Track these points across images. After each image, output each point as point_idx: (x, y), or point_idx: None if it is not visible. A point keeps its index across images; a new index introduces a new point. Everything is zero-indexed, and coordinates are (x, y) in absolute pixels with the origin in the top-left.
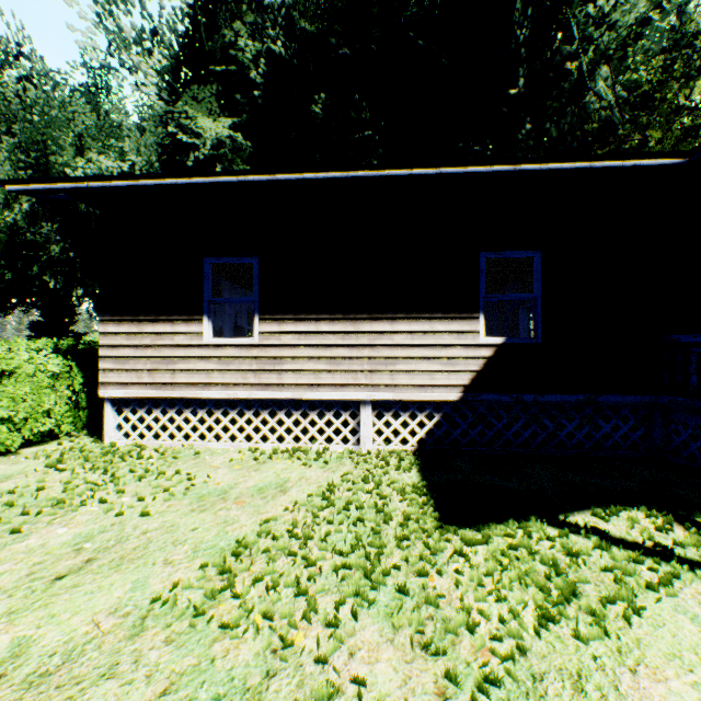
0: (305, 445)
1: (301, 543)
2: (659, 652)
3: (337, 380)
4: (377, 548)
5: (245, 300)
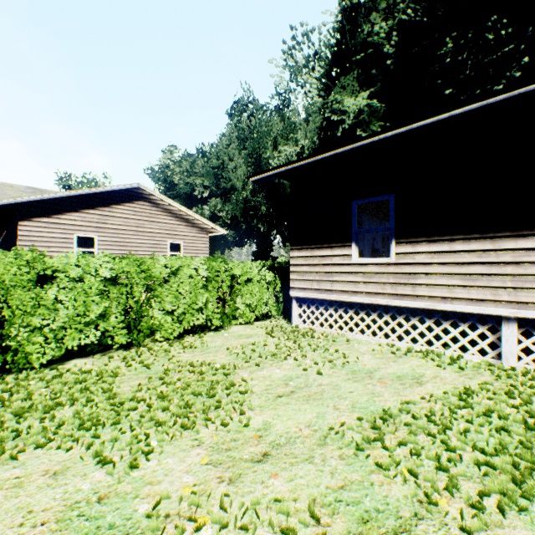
0: (437, 349)
1: (439, 429)
2: None
3: (472, 295)
4: (527, 462)
5: (383, 229)
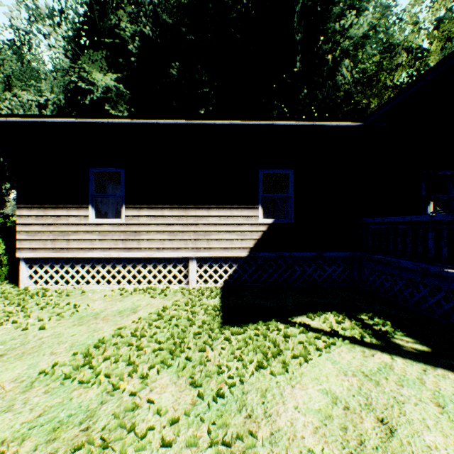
0: (155, 285)
1: (137, 339)
2: (310, 377)
3: (175, 245)
4: (182, 339)
5: (117, 195)
